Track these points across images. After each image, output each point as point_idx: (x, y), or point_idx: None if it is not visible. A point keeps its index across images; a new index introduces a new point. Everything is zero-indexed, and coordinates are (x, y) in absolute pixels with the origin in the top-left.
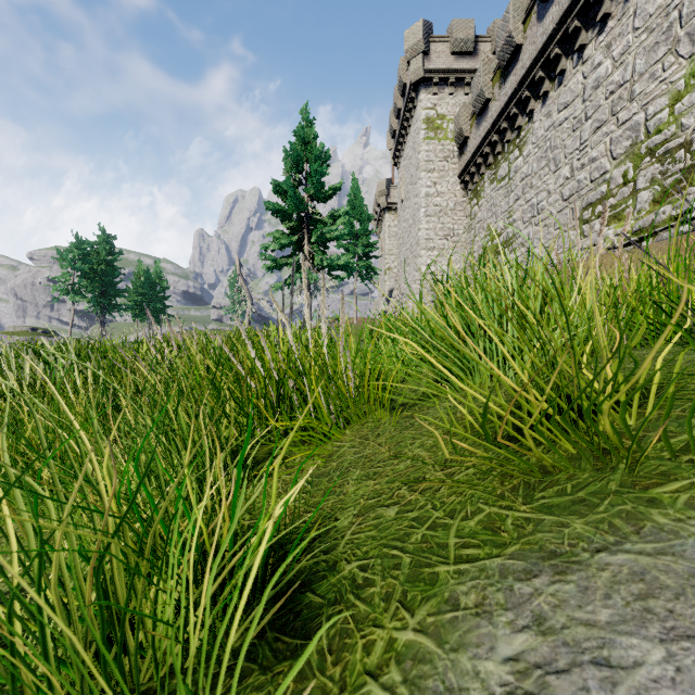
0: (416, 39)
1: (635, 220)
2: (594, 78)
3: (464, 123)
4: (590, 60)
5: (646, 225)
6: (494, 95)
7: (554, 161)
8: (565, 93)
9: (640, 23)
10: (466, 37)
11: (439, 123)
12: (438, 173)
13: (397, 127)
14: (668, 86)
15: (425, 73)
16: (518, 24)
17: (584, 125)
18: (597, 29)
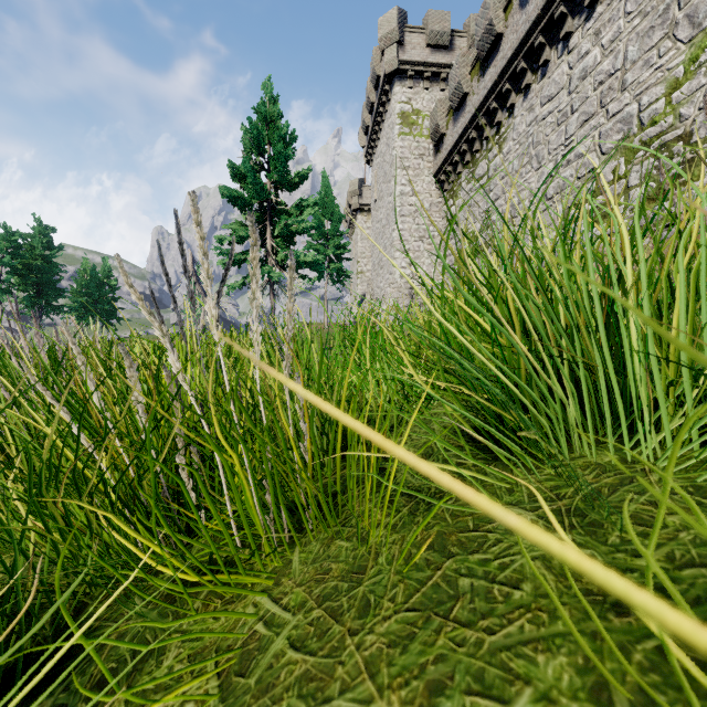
0: (390, 27)
1: (629, 219)
2: (581, 68)
3: (440, 119)
4: (576, 49)
5: (643, 223)
6: (472, 88)
7: (537, 158)
8: (549, 86)
9: (632, 7)
10: (442, 30)
11: (414, 118)
12: (413, 171)
13: (370, 123)
14: (664, 73)
15: (399, 64)
16: (499, 11)
17: (570, 118)
18: (585, 16)
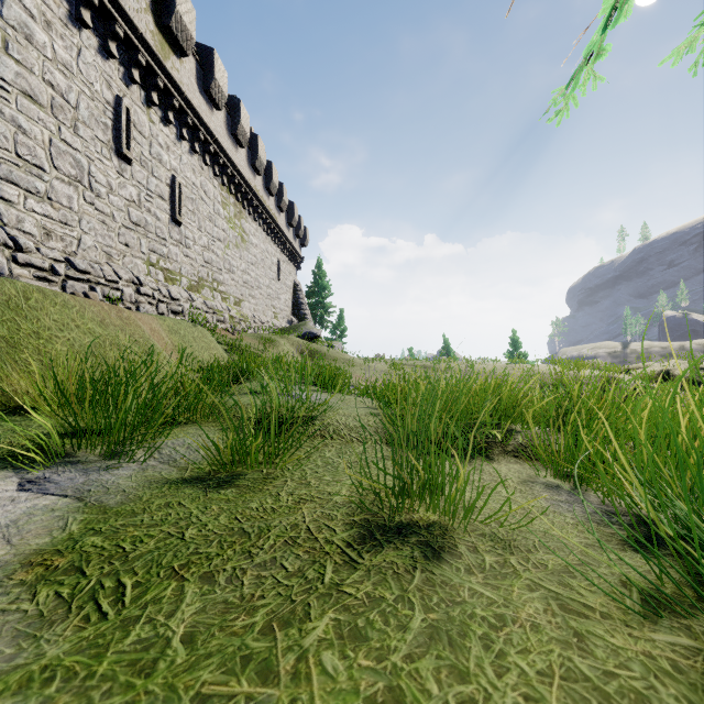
0: None
1: None
2: None
3: None
4: None
5: None
6: None
7: None
8: None
9: None
10: None
11: None
12: None
13: None
14: None
15: None
16: None
17: None
18: None
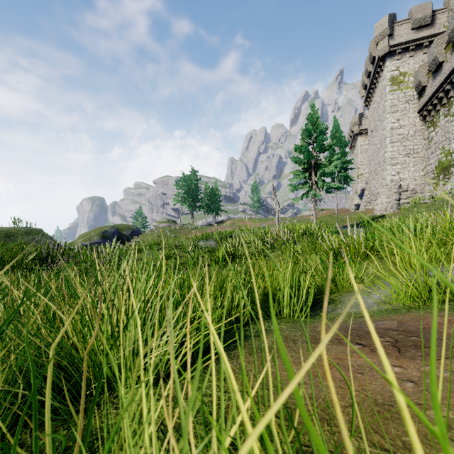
0: (383, 28)
1: None
2: None
3: (422, 77)
4: None
5: None
6: (446, 58)
7: None
8: None
9: None
10: (424, 15)
11: (401, 78)
12: (400, 112)
13: (368, 82)
14: None
15: (390, 48)
16: None
17: None
18: None
